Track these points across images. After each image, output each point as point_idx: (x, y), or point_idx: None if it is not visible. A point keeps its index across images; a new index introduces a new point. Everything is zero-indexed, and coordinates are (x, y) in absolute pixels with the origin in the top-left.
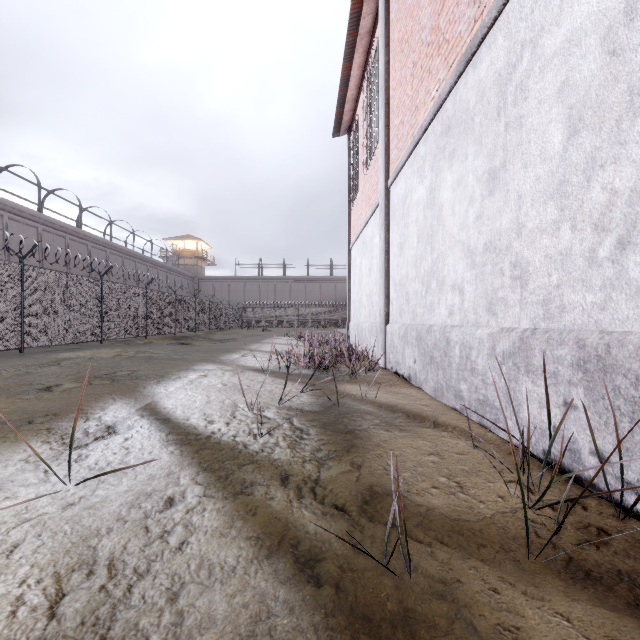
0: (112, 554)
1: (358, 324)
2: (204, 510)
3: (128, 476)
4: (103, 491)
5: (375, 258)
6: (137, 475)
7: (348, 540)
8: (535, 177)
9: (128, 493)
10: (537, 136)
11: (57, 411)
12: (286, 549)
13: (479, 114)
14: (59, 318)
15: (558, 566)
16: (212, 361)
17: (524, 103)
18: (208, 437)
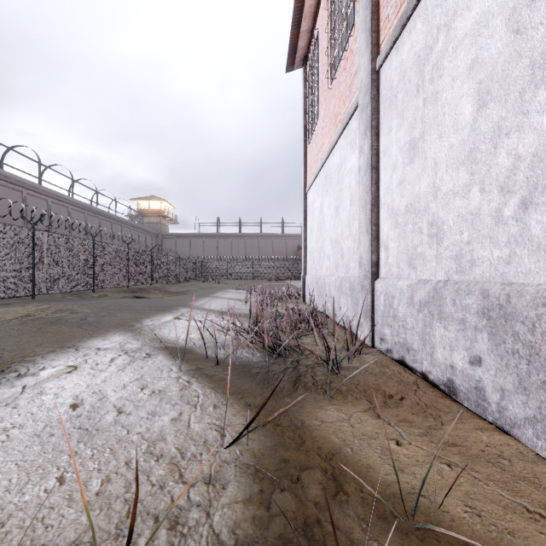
0: None
1: (318, 278)
2: None
3: None
4: None
5: (347, 189)
6: None
7: None
8: None
9: None
10: None
11: None
12: None
13: None
14: None
15: None
16: (127, 328)
17: None
18: None
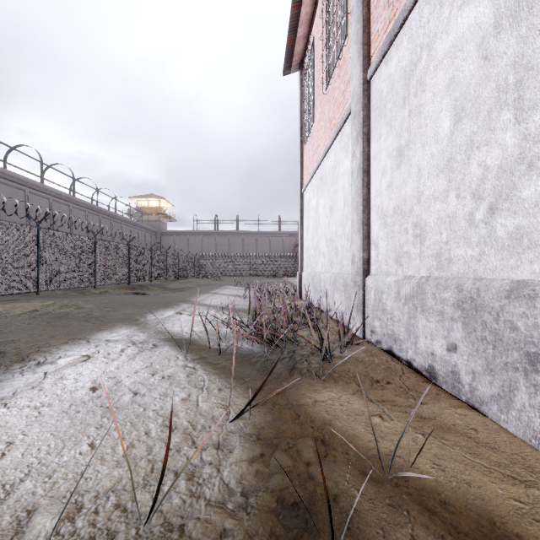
0: None
1: (314, 274)
2: None
3: None
4: None
5: (341, 190)
6: None
7: None
8: None
9: None
10: None
11: None
12: None
13: None
14: None
15: None
16: (132, 322)
17: None
18: None
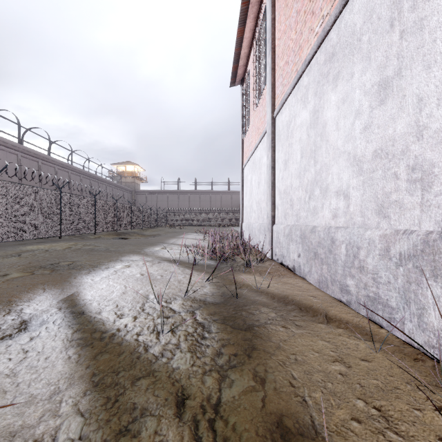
0: None
1: (249, 224)
2: None
3: (4, 399)
4: None
5: (263, 174)
6: (15, 397)
7: None
8: None
9: None
10: None
11: None
12: None
13: (367, 32)
14: (26, 220)
15: None
16: (138, 253)
17: (426, 3)
18: (112, 336)
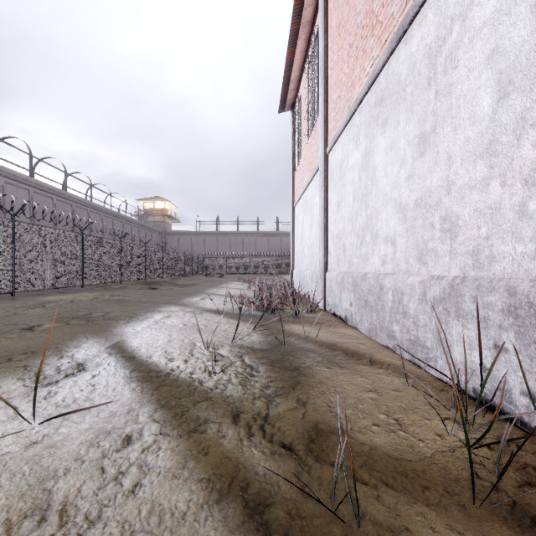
0: (66, 498)
1: (300, 272)
2: (159, 449)
3: (91, 413)
4: (66, 429)
5: (315, 215)
6: (99, 412)
7: (296, 482)
8: (464, 138)
9: (89, 431)
10: (466, 101)
11: (35, 349)
12: (236, 493)
13: (410, 85)
14: (45, 266)
15: (503, 512)
16: (175, 303)
17: (454, 72)
18: (167, 374)
